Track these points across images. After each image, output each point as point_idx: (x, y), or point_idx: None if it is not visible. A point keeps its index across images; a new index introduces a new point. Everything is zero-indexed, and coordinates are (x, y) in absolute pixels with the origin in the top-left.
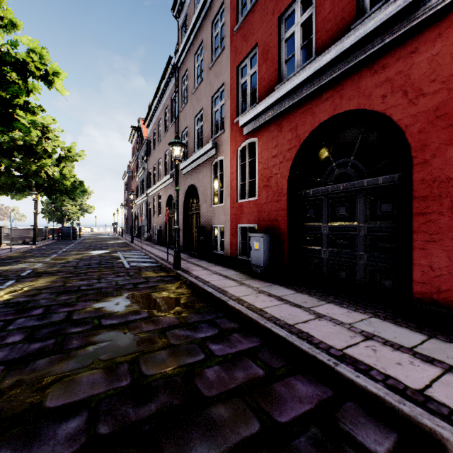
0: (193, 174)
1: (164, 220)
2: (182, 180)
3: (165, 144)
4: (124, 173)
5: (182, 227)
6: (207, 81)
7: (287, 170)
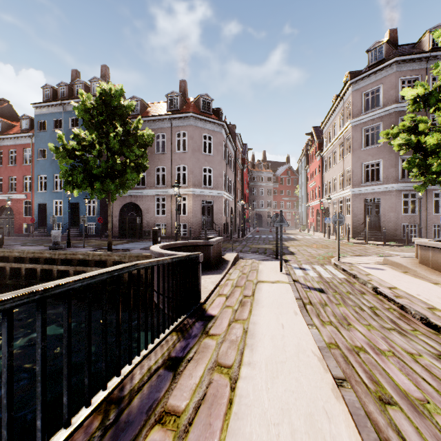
0: None
1: None
2: None
3: None
4: None
5: None
6: None
7: None
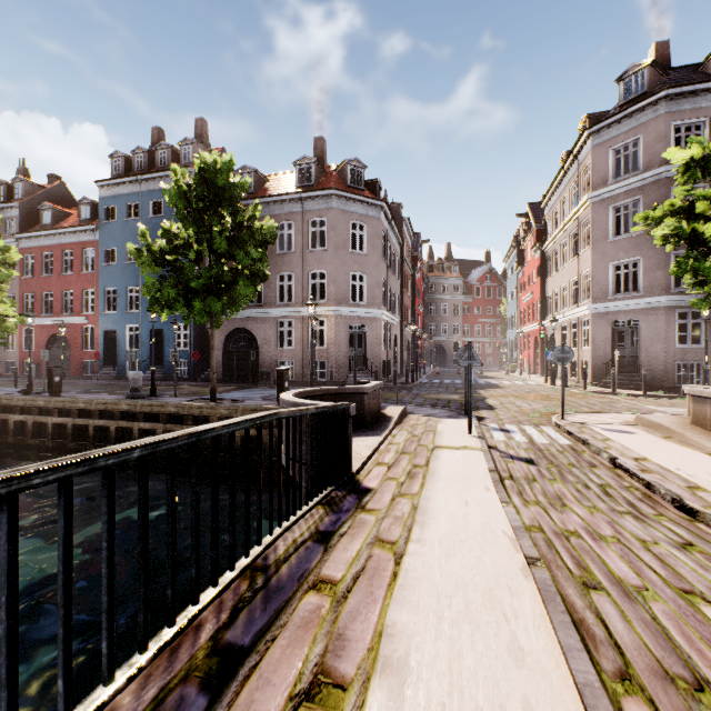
0: None
1: None
2: None
3: None
4: None
5: None
6: None
7: (46, 344)
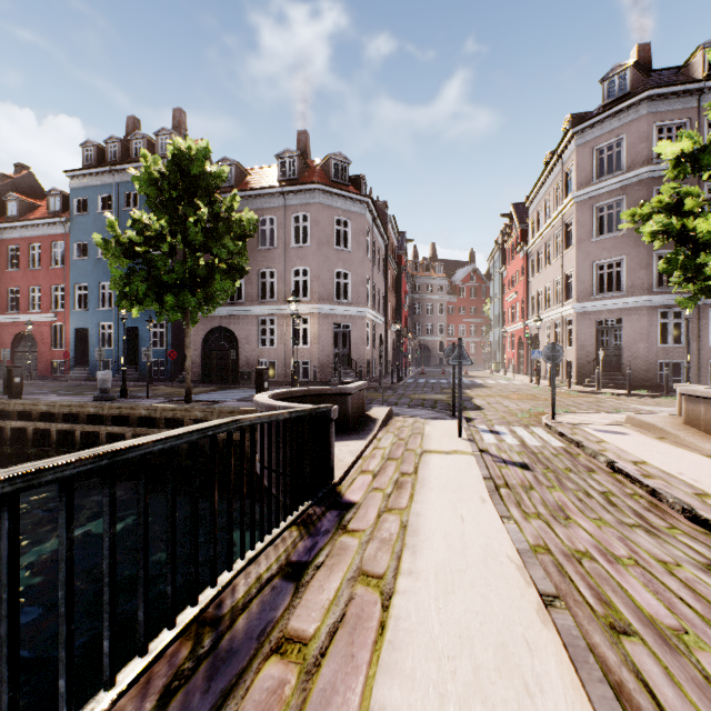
0: None
1: None
2: None
3: None
4: None
5: None
6: None
7: (12, 342)
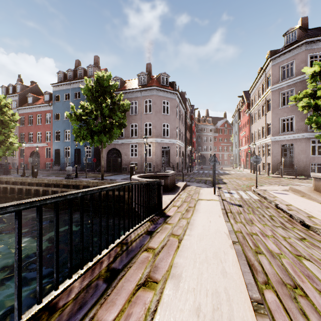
0: None
1: None
2: None
3: None
4: None
5: None
6: None
7: (30, 155)
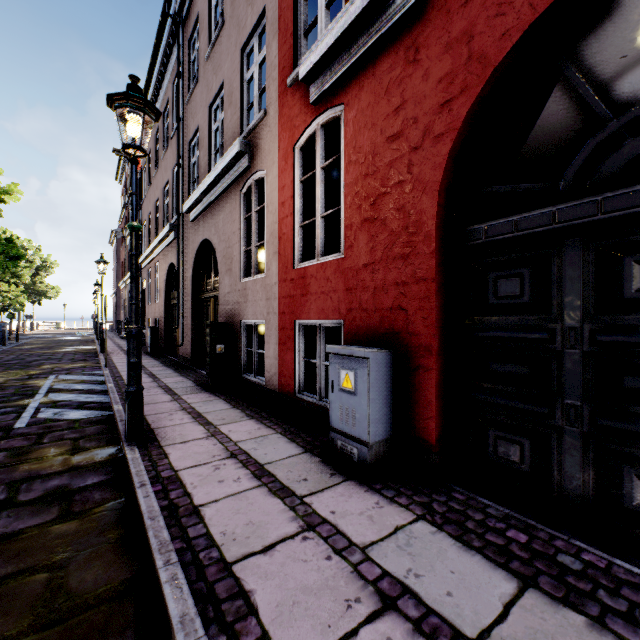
0: (207, 219)
1: (163, 310)
2: (189, 233)
3: (165, 171)
4: (111, 234)
5: (189, 323)
6: (233, 21)
7: (438, 167)
